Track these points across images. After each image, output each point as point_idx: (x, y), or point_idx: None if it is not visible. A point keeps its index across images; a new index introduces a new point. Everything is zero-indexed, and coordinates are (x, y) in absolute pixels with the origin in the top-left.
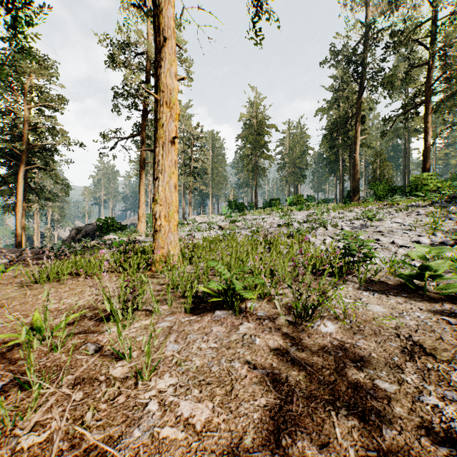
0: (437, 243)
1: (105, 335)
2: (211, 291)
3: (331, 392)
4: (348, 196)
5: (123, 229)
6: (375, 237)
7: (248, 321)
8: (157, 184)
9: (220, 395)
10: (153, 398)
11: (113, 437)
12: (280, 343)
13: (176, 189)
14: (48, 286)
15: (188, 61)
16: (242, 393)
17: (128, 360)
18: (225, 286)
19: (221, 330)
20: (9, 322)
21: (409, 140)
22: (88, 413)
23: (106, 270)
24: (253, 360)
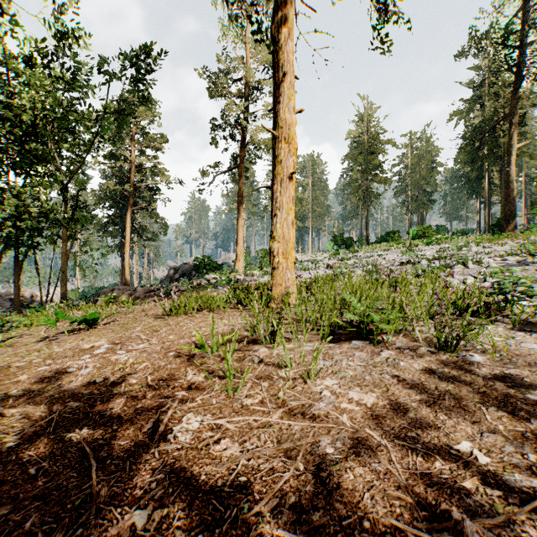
0: None
1: (259, 352)
2: (344, 324)
3: (481, 398)
4: (497, 225)
5: (218, 269)
6: None
7: (388, 349)
8: (275, 221)
9: (379, 392)
10: (324, 389)
11: (305, 406)
12: (425, 366)
13: (293, 225)
14: (180, 318)
15: None
16: (398, 392)
17: (290, 368)
18: (361, 318)
19: (363, 354)
20: (172, 341)
21: None
22: (280, 392)
23: (224, 306)
24: (401, 375)
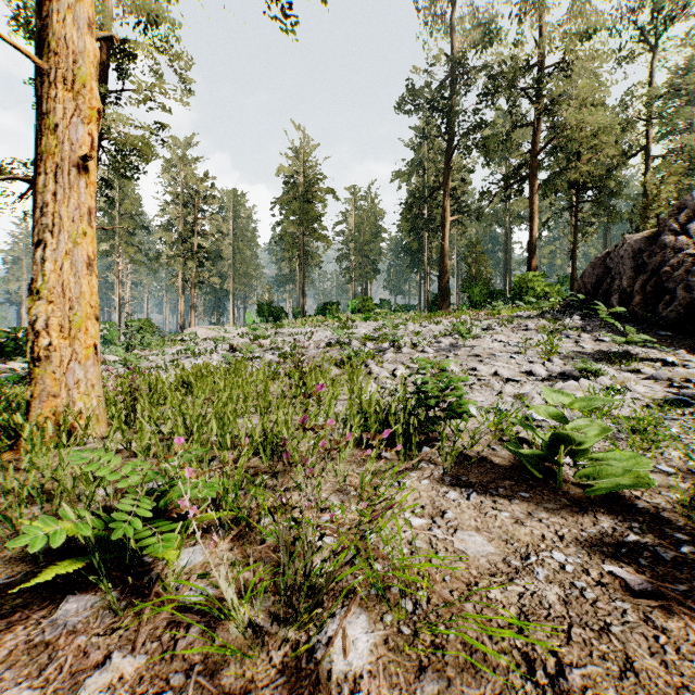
0: (556, 375)
1: None
2: None
3: None
4: (435, 302)
5: None
6: (471, 365)
7: (134, 645)
8: (41, 256)
9: None
10: None
11: None
12: None
13: (93, 269)
14: None
15: (180, 59)
16: None
17: None
18: (98, 524)
19: None
20: None
21: (511, 229)
22: None
23: None
24: None
